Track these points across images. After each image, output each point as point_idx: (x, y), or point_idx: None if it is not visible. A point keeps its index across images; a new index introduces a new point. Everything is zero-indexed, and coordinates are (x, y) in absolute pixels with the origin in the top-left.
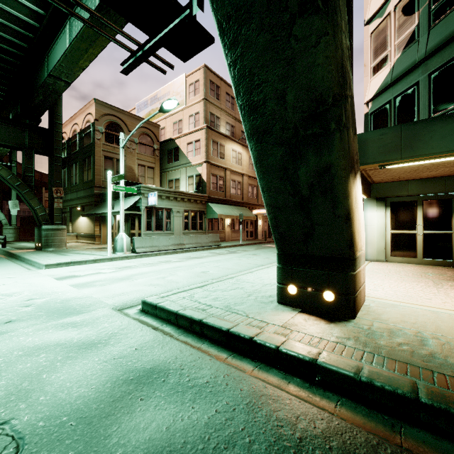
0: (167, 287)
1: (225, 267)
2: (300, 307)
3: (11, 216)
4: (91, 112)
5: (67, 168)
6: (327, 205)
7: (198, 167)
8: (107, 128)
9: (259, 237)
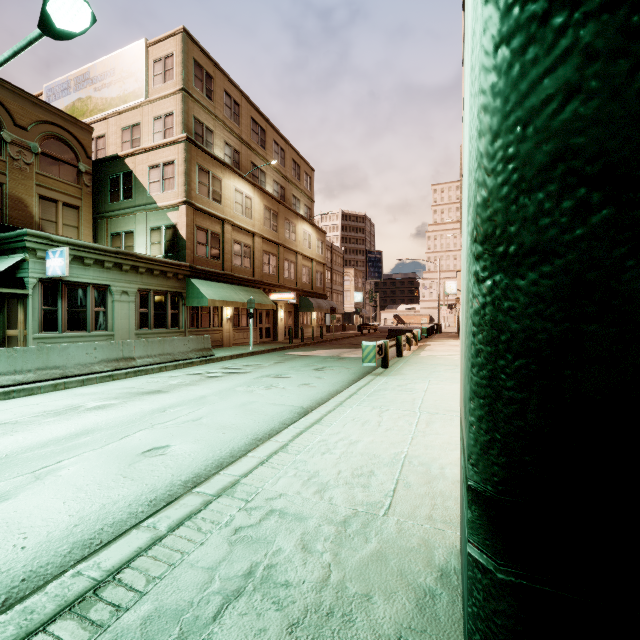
0: None
1: (217, 421)
2: None
3: None
4: None
5: None
6: None
7: (170, 211)
8: None
9: (280, 337)
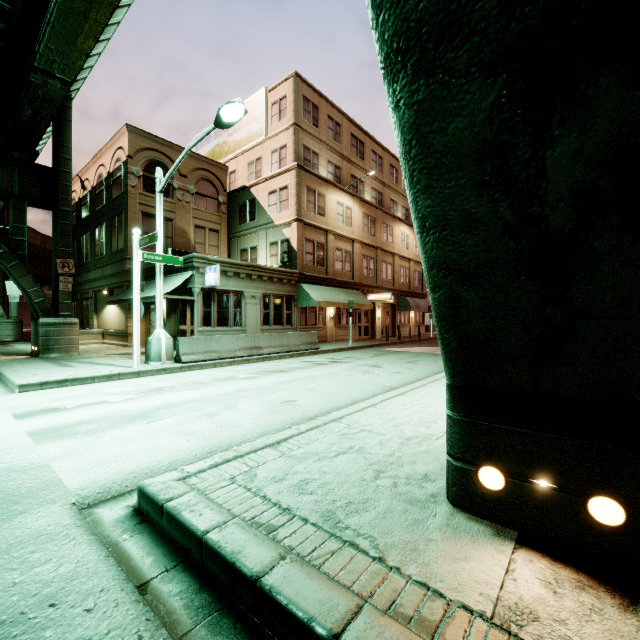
0: (211, 440)
1: (326, 390)
2: (514, 526)
3: (10, 304)
4: (123, 145)
5: (90, 232)
6: (636, 256)
7: (284, 228)
8: (146, 170)
9: (377, 335)
